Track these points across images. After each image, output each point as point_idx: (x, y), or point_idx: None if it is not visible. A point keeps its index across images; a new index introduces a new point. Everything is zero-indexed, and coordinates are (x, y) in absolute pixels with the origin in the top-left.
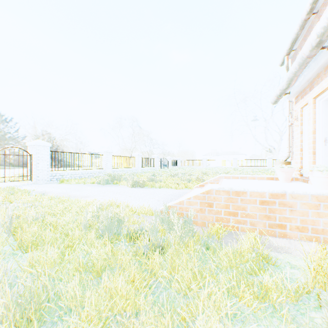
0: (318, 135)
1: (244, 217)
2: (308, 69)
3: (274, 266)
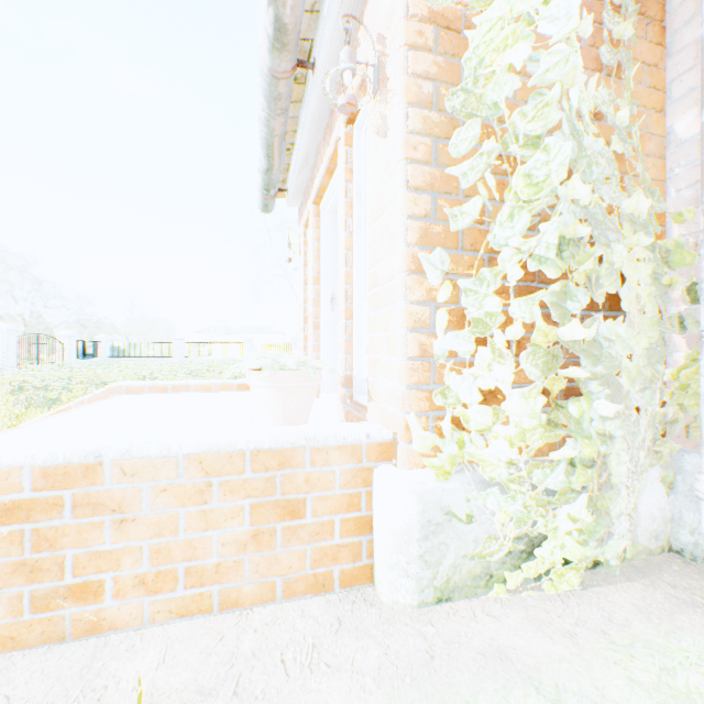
0: (323, 286)
1: None
2: (300, 129)
3: None
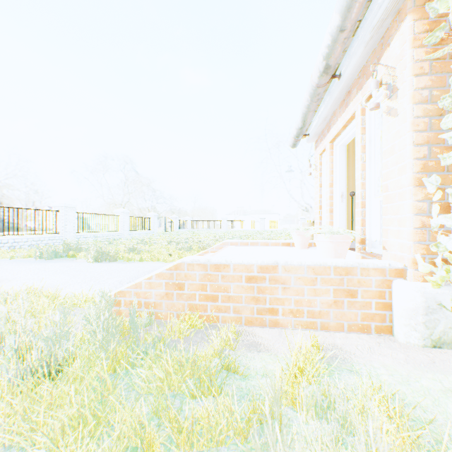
0: (335, 188)
1: (227, 301)
2: (323, 104)
3: (241, 376)
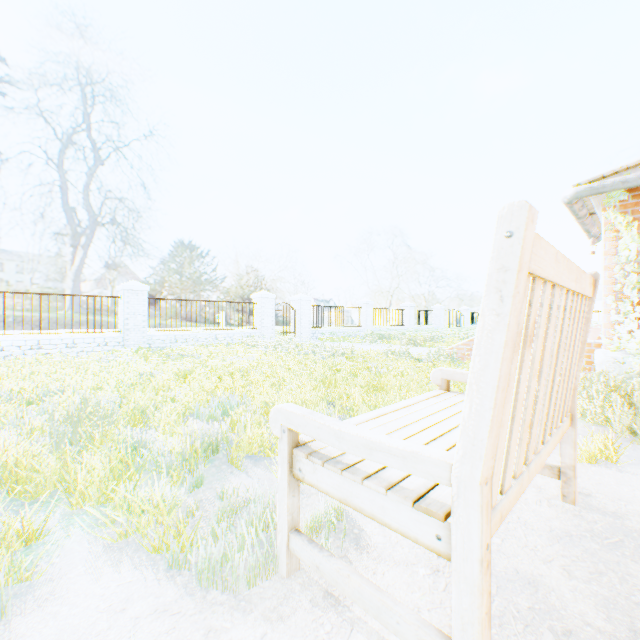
0: None
1: None
2: None
3: None
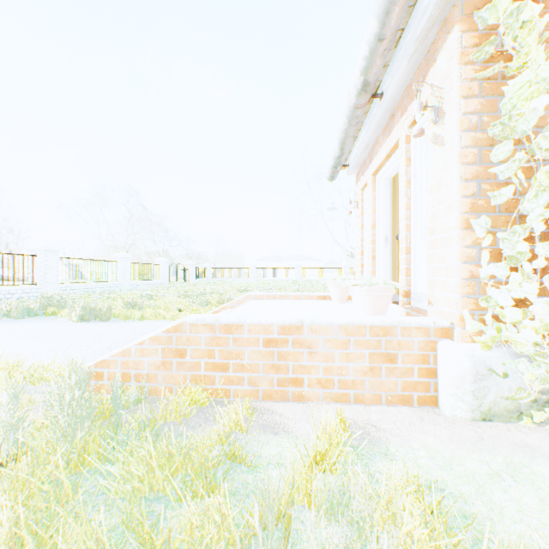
0: (378, 230)
1: (240, 370)
2: (364, 129)
3: (249, 467)
